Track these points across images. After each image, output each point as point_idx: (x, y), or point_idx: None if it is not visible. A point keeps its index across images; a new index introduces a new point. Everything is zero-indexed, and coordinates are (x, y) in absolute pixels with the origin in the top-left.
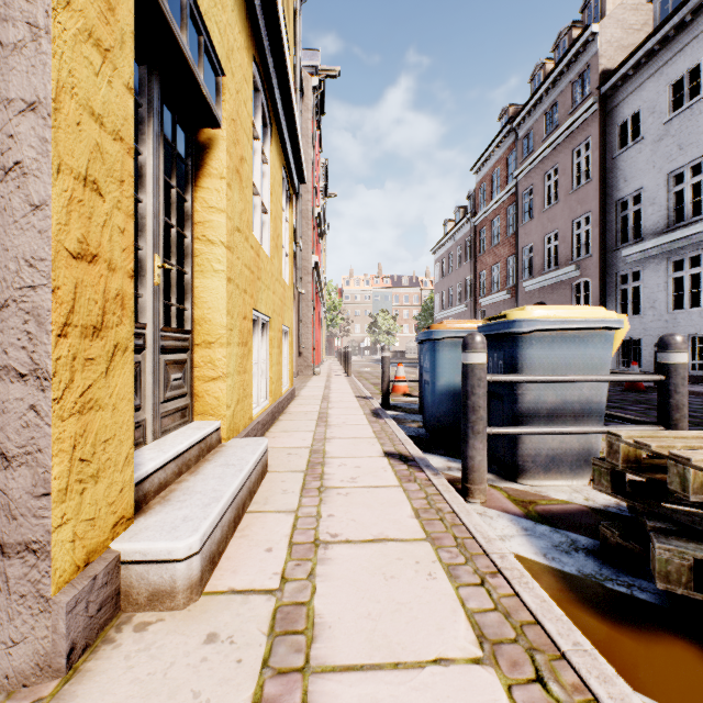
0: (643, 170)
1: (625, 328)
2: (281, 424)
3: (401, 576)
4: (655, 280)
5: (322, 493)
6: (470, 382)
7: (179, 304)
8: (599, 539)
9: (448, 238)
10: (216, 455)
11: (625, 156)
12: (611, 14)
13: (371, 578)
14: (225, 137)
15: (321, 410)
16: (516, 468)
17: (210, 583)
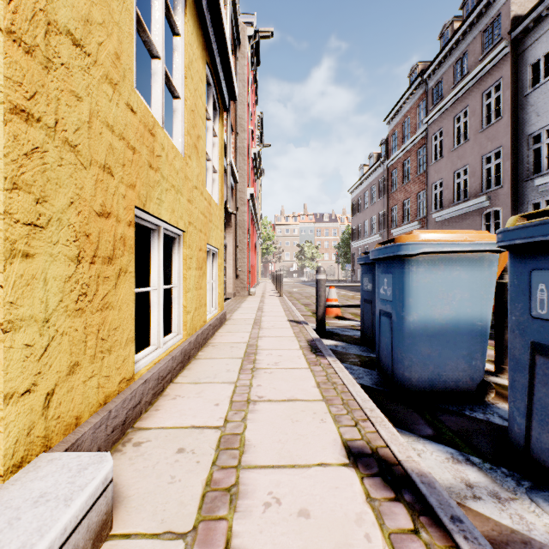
0: None
1: None
2: (196, 366)
3: None
4: None
5: None
6: None
7: None
8: None
9: (364, 180)
10: None
11: (538, 93)
12: None
13: None
14: None
15: (250, 340)
16: None
17: None
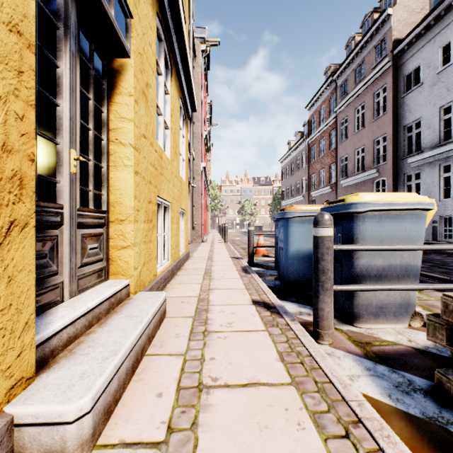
0: (422, 105)
1: (434, 209)
2: (178, 278)
3: (273, 425)
4: (430, 179)
5: (206, 337)
6: (320, 251)
7: (98, 191)
8: (430, 380)
9: (291, 152)
10: (124, 307)
11: (410, 96)
12: (400, 2)
13: (247, 428)
14: (133, 65)
15: (206, 267)
16: (353, 315)
17: (103, 434)
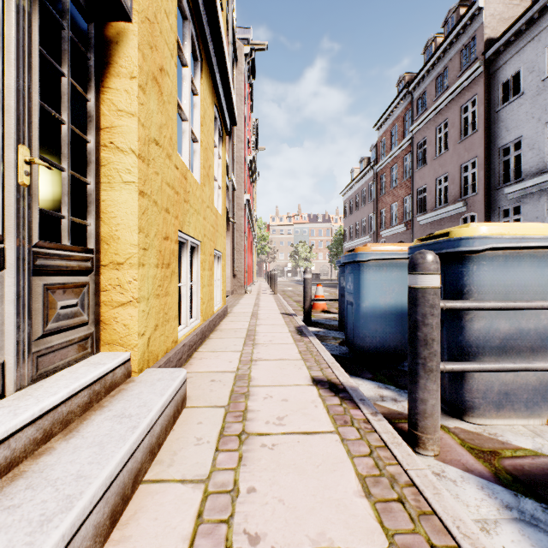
0: (523, 121)
1: None
2: (211, 343)
3: None
4: (534, 213)
5: (243, 445)
6: (421, 310)
7: (84, 220)
8: None
9: (355, 183)
10: (116, 397)
11: (507, 110)
12: None
13: None
14: (136, 32)
15: (249, 327)
16: (463, 404)
17: None
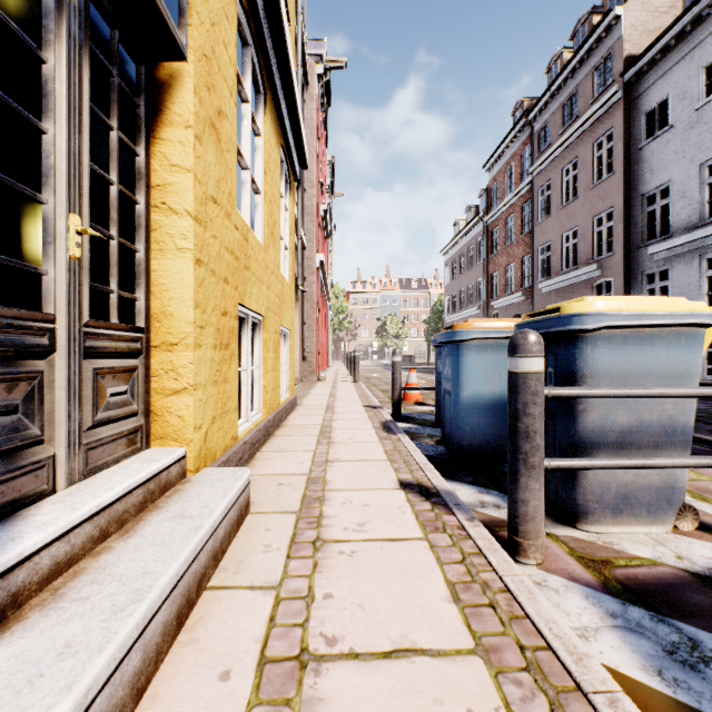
0: (672, 161)
1: None
2: (276, 441)
3: None
4: (685, 279)
5: (318, 552)
6: (522, 398)
7: (131, 293)
8: None
9: (459, 239)
10: (173, 498)
11: (652, 147)
12: None
13: None
14: (192, 73)
15: (324, 422)
16: (575, 509)
17: None
